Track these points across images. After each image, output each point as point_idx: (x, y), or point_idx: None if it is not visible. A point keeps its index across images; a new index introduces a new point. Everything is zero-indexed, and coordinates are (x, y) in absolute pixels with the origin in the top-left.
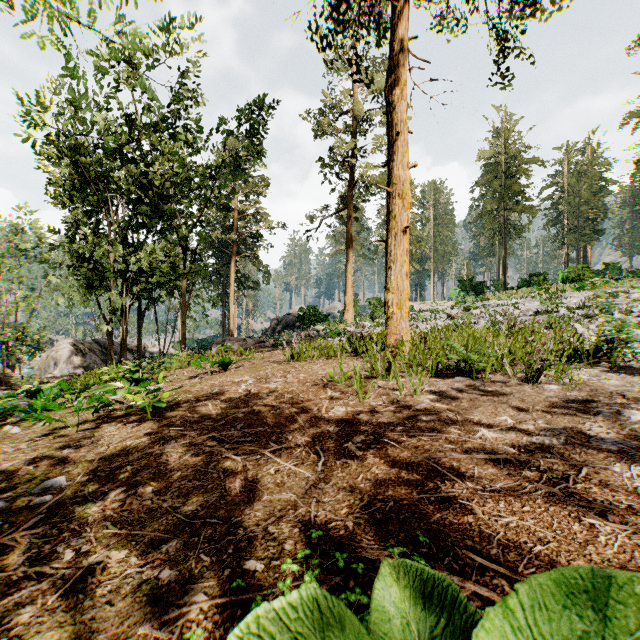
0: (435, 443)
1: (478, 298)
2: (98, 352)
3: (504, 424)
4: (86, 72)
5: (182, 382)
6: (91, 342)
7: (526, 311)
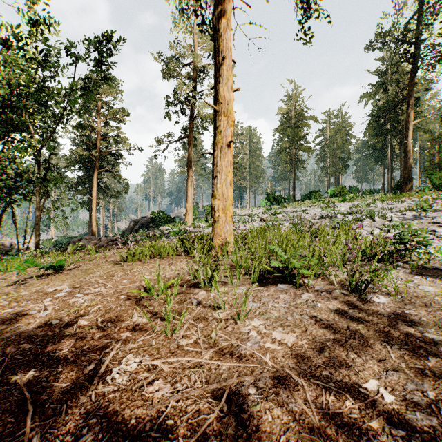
0: None
1: (279, 206)
2: None
3: (383, 409)
4: None
5: None
6: None
7: (314, 216)
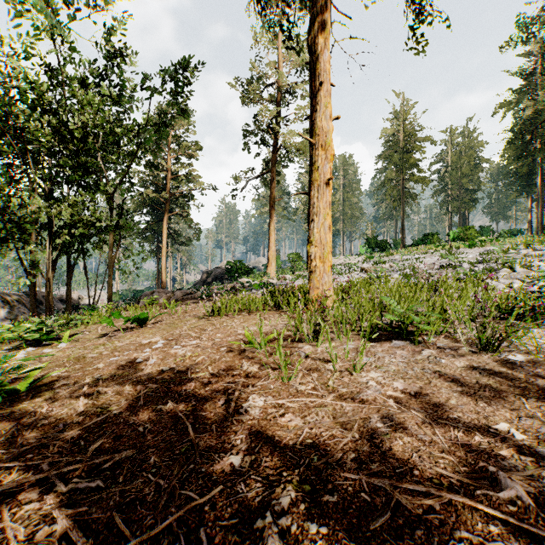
0: (431, 517)
1: (383, 254)
2: (28, 304)
3: (513, 444)
4: None
5: (87, 342)
6: (21, 294)
7: (431, 265)
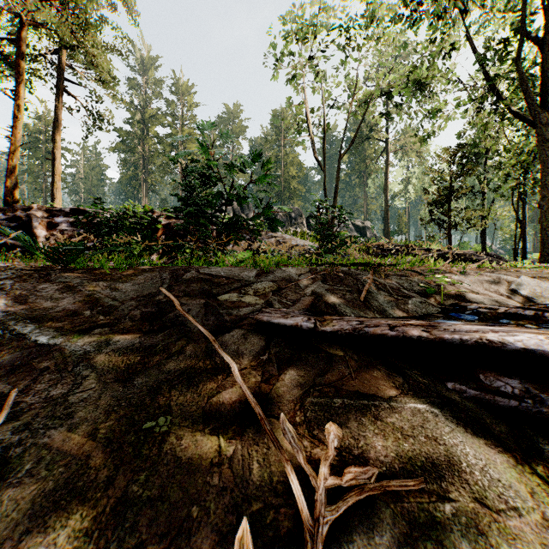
0: None
1: None
2: None
3: None
4: None
5: None
6: None
7: None
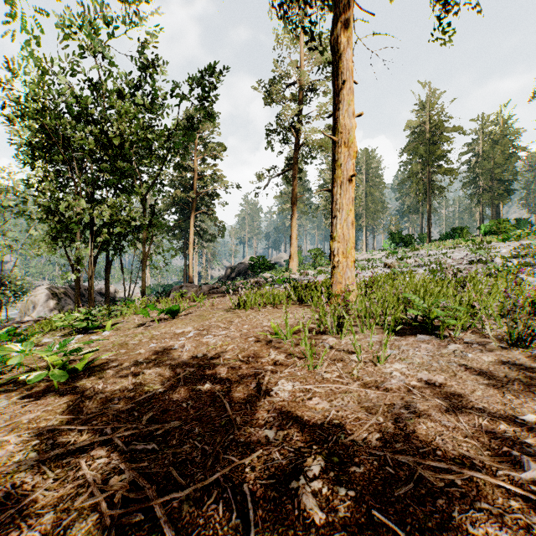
0: (452, 490)
1: (407, 249)
2: (73, 296)
3: None
4: (24, 14)
5: (127, 331)
6: (67, 288)
7: (459, 260)
